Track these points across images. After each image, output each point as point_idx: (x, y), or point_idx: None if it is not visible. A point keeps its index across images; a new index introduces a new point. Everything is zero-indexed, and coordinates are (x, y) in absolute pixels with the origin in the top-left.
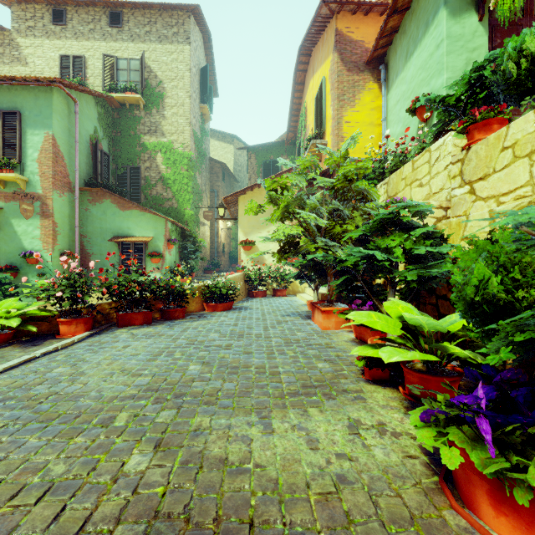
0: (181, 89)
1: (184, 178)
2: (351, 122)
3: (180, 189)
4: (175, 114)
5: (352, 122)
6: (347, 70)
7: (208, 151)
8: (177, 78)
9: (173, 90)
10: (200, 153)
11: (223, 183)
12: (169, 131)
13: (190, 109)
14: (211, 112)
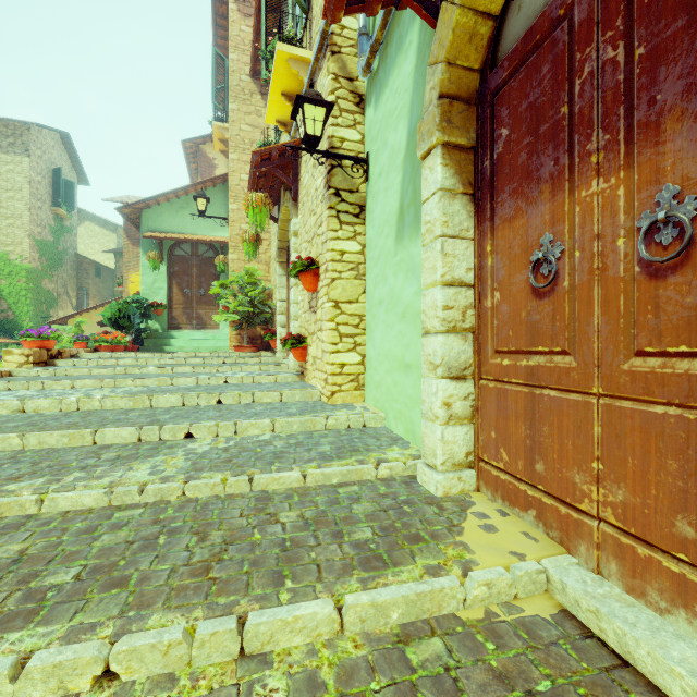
0: (19, 200)
1: (22, 290)
2: (136, 282)
3: (17, 301)
4: (12, 225)
5: (137, 282)
6: (132, 244)
7: (74, 247)
8: (14, 189)
9: (9, 201)
10: (52, 257)
11: (98, 279)
12: (4, 242)
13: (30, 221)
14: (72, 209)
